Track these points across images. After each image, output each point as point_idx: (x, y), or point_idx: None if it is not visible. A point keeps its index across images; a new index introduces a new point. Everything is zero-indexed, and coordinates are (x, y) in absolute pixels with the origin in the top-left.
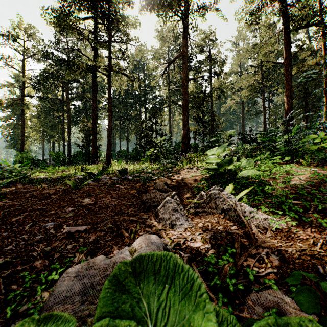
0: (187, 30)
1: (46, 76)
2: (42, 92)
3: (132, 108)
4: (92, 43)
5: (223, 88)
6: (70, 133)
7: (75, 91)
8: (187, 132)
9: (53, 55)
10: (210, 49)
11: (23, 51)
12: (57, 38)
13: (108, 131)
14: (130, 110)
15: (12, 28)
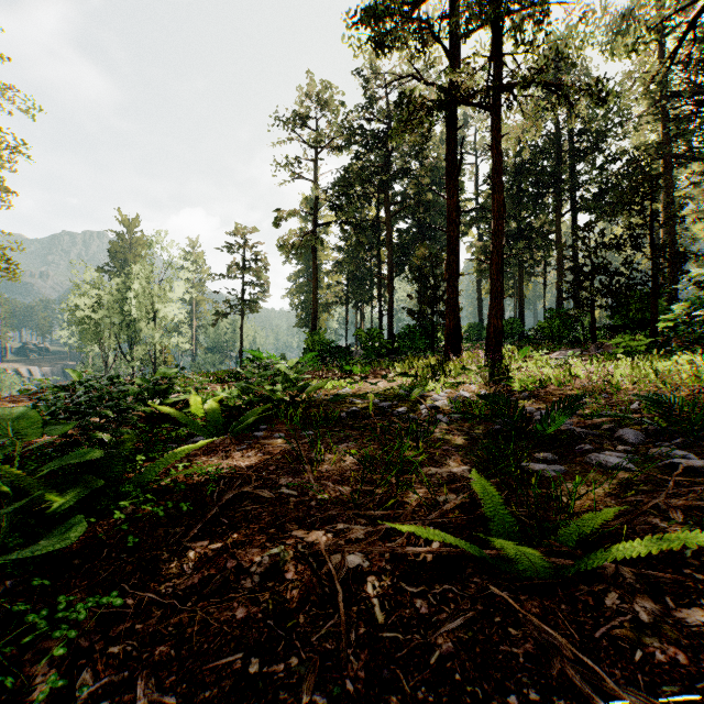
0: None
1: (350, 179)
2: (344, 212)
3: (532, 209)
4: (452, 27)
5: None
6: (393, 289)
7: (401, 199)
8: None
9: (363, 133)
10: None
11: (315, 143)
12: (370, 94)
13: (491, 264)
14: (528, 214)
15: (300, 108)
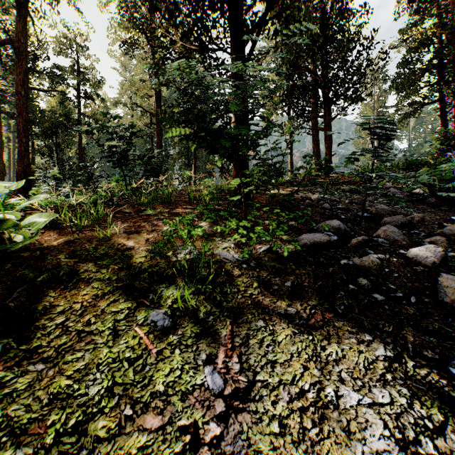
0: (28, 9)
1: None
2: None
3: None
4: None
5: (97, 119)
6: None
7: None
8: (27, 168)
9: None
10: (78, 57)
11: None
12: None
13: None
14: None
15: None
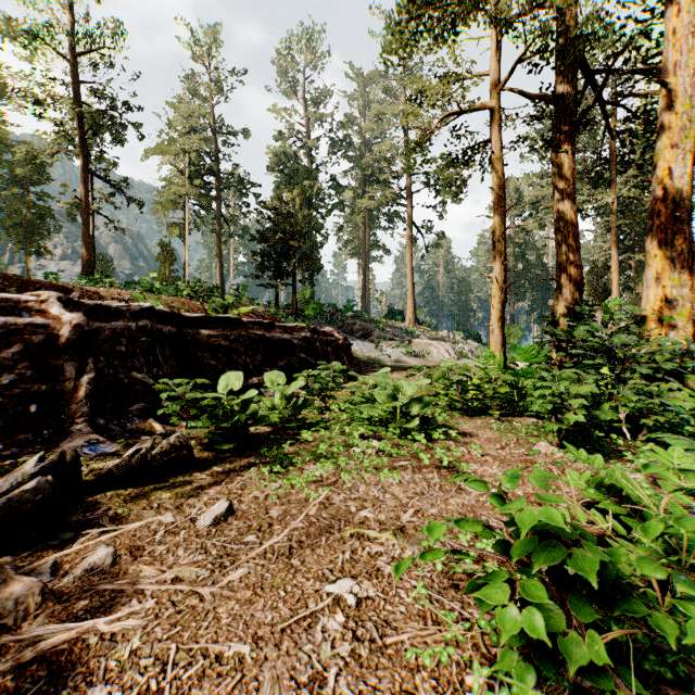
0: None
1: None
2: None
3: None
4: None
5: None
6: None
7: None
8: None
9: None
10: None
11: None
12: None
13: None
14: None
15: None
